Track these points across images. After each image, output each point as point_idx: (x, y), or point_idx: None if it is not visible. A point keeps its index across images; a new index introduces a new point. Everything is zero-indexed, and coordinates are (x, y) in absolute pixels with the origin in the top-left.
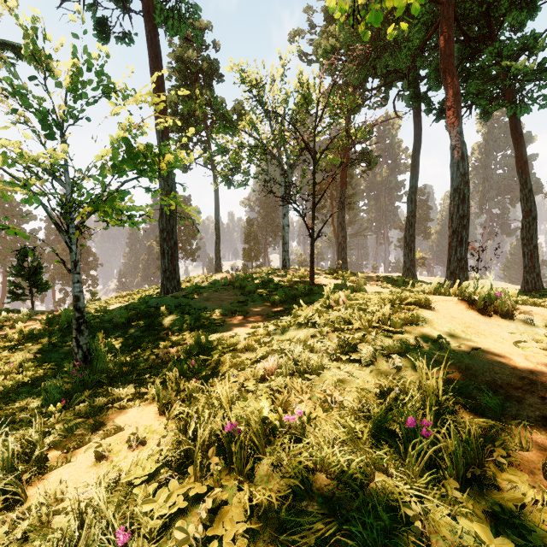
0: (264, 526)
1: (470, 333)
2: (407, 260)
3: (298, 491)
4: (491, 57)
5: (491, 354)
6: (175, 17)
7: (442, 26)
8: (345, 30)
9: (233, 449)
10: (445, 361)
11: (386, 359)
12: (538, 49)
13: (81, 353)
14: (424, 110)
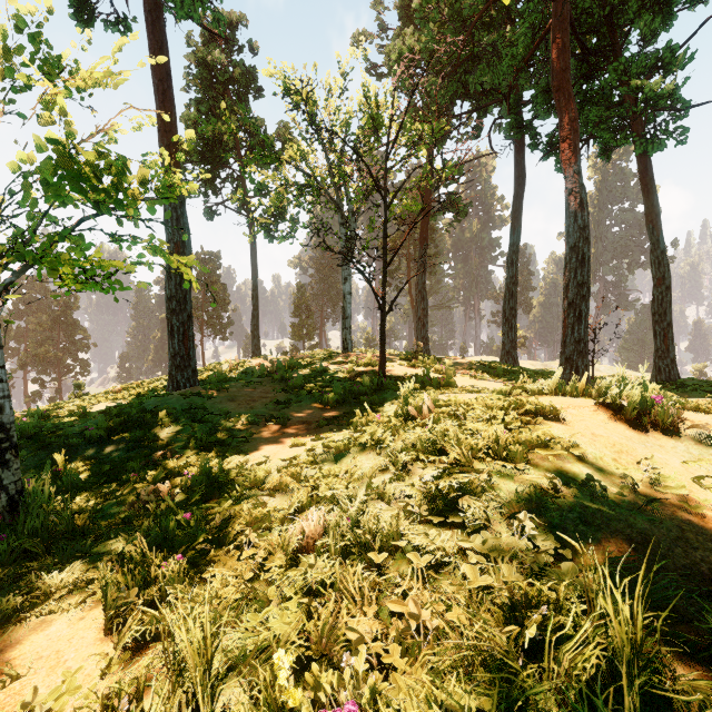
0: None
1: (626, 463)
2: (506, 340)
3: None
4: (615, 76)
5: (671, 504)
6: None
7: (554, 31)
8: (428, 27)
9: None
10: (606, 526)
11: (508, 523)
12: (678, 65)
13: (5, 498)
14: (528, 144)
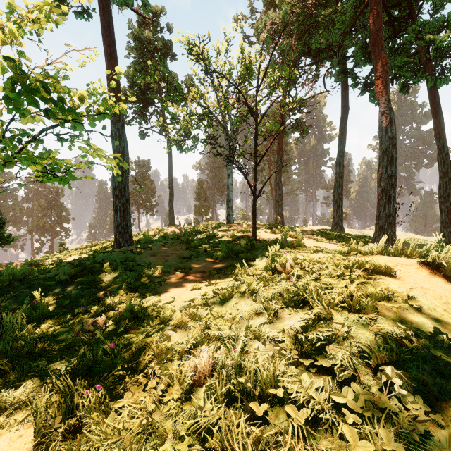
0: None
1: None
2: (336, 215)
3: None
4: (413, 34)
5: None
6: None
7: (371, 4)
8: (284, 5)
9: None
10: None
11: (372, 374)
12: None
13: None
14: (351, 84)
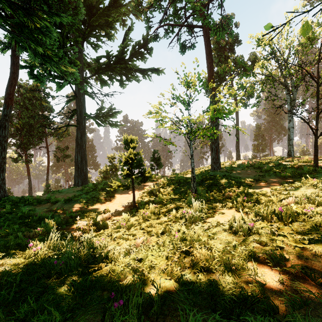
0: (298, 234)
1: None
2: None
3: (312, 229)
4: None
5: None
6: (220, 30)
7: None
8: None
9: (282, 215)
10: None
11: None
12: None
13: (194, 190)
14: None
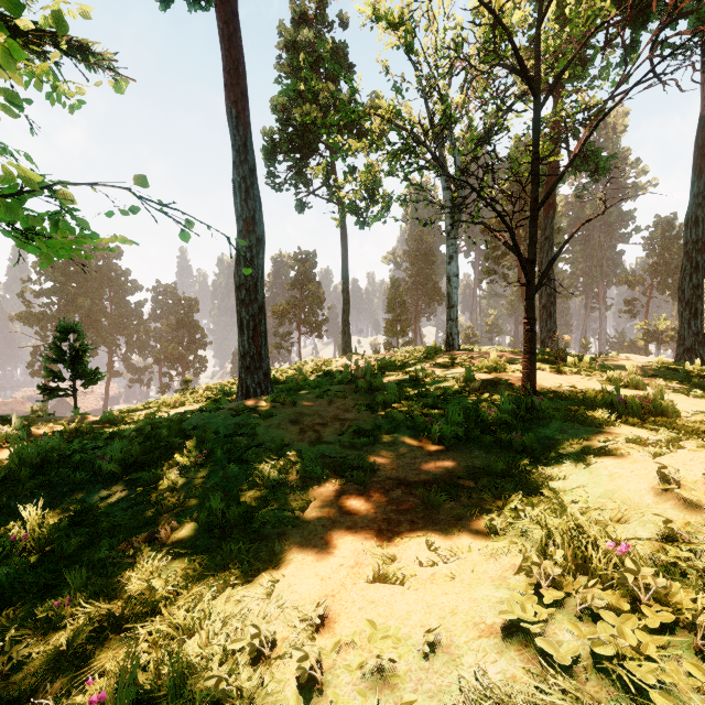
0: None
1: None
2: (686, 332)
3: None
4: None
5: None
6: None
7: None
8: None
9: None
10: None
11: None
12: None
13: None
14: None
